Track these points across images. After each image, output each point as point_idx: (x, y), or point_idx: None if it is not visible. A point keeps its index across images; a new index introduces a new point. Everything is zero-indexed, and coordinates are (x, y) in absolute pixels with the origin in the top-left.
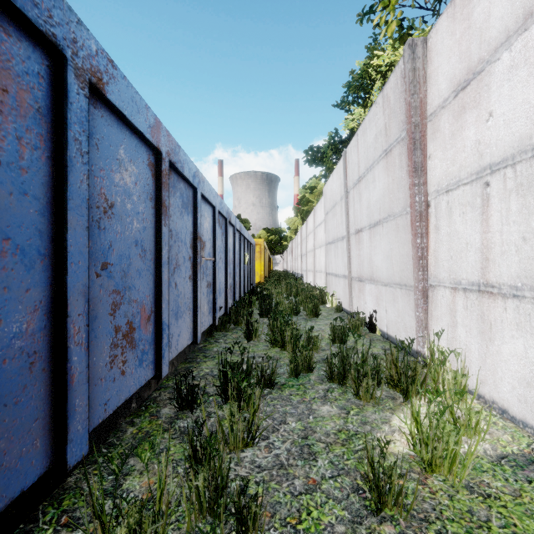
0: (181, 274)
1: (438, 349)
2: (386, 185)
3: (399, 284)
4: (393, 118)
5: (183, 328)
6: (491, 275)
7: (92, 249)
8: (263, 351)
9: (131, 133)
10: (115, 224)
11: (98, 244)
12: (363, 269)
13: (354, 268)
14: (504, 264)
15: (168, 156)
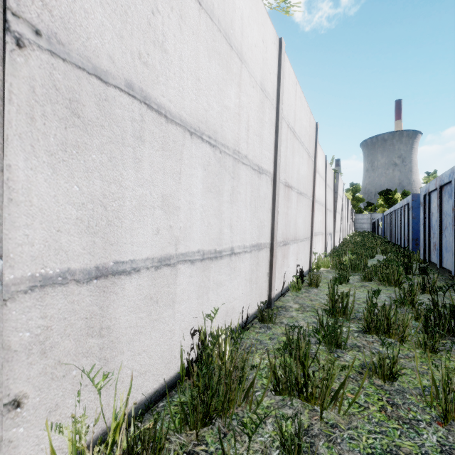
0: (448, 231)
1: (315, 259)
2: (307, 173)
3: (306, 237)
4: (311, 141)
5: (449, 259)
6: (316, 230)
7: (431, 224)
8: (406, 285)
9: (435, 191)
10: (433, 217)
11: (431, 223)
12: (290, 230)
13: (280, 229)
14: (317, 227)
15: (439, 185)
